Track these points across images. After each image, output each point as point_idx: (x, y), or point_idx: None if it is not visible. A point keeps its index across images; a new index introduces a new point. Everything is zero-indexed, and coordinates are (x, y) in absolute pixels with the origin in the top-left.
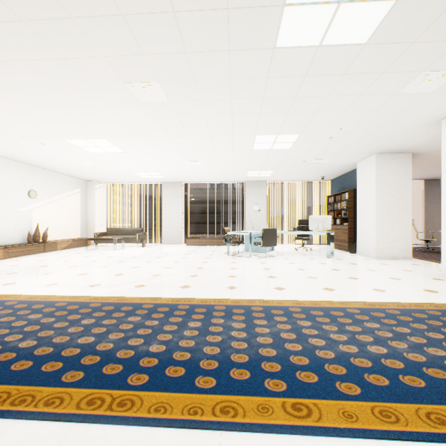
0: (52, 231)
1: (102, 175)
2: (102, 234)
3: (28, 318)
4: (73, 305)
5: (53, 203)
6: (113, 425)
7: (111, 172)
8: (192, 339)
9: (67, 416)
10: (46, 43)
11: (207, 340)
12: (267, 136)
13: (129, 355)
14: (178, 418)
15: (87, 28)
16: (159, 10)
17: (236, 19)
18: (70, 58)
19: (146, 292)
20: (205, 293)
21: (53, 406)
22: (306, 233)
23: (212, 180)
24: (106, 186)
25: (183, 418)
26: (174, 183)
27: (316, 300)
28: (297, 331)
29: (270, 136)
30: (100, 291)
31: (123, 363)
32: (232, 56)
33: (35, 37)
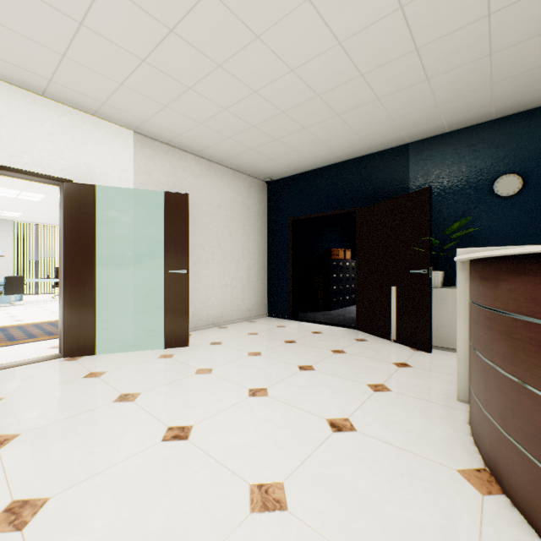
0: None
1: None
2: None
3: None
4: None
5: None
6: None
7: None
8: None
9: None
10: None
11: None
12: (10, 190)
13: None
14: None
15: None
16: None
17: None
18: None
19: None
20: None
21: None
22: None
23: None
24: None
25: None
26: None
27: (49, 320)
28: (25, 331)
29: (14, 190)
30: None
31: None
32: None
33: None
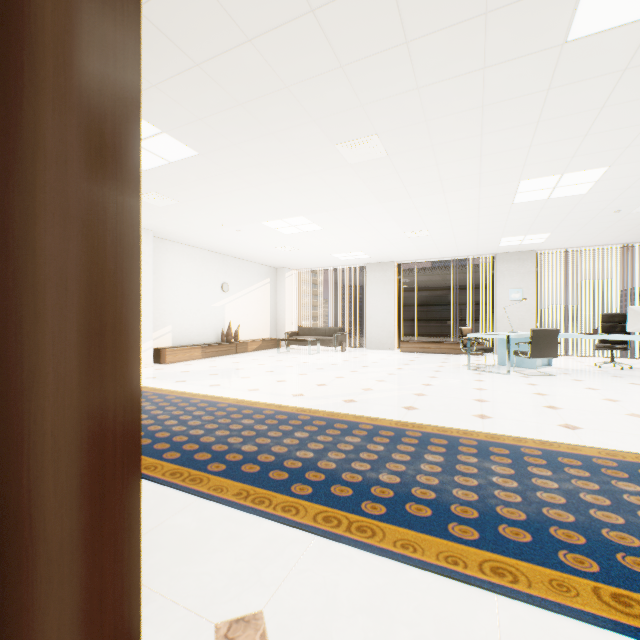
0: (242, 330)
1: (294, 261)
2: (293, 334)
3: (242, 423)
4: (281, 415)
5: (243, 297)
6: (356, 549)
7: (305, 256)
8: (434, 475)
9: (307, 526)
10: (257, 121)
11: (455, 481)
12: (542, 180)
13: (356, 480)
14: (433, 563)
15: (301, 94)
16: (387, 47)
17: (499, 22)
18: (279, 131)
19: (359, 409)
20: (442, 420)
21: (290, 513)
22: (620, 337)
23: (439, 256)
24: (297, 273)
25: (440, 564)
26: (383, 264)
27: None
28: (611, 495)
29: (547, 179)
30: (304, 402)
31: (352, 487)
32: (487, 75)
33: (249, 117)
